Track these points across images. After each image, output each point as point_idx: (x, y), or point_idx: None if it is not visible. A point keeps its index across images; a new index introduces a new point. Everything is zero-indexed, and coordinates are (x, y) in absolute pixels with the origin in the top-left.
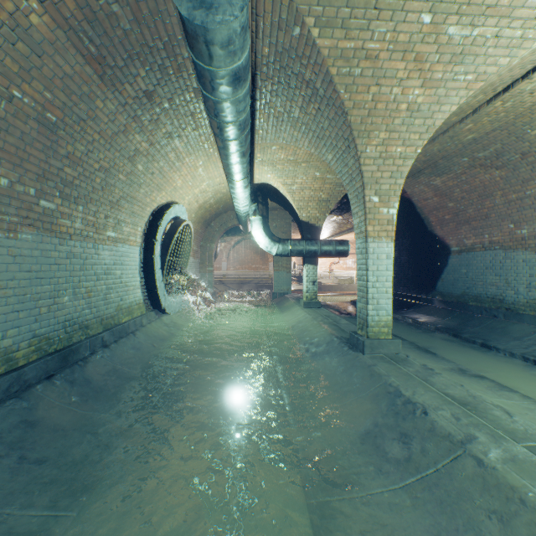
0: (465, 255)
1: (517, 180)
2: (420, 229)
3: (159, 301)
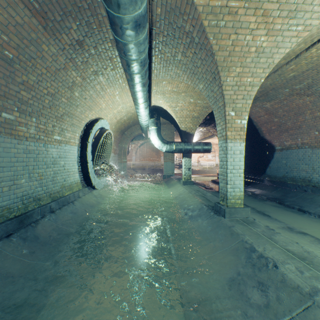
0: (285, 151)
1: None
2: (255, 136)
3: (90, 181)
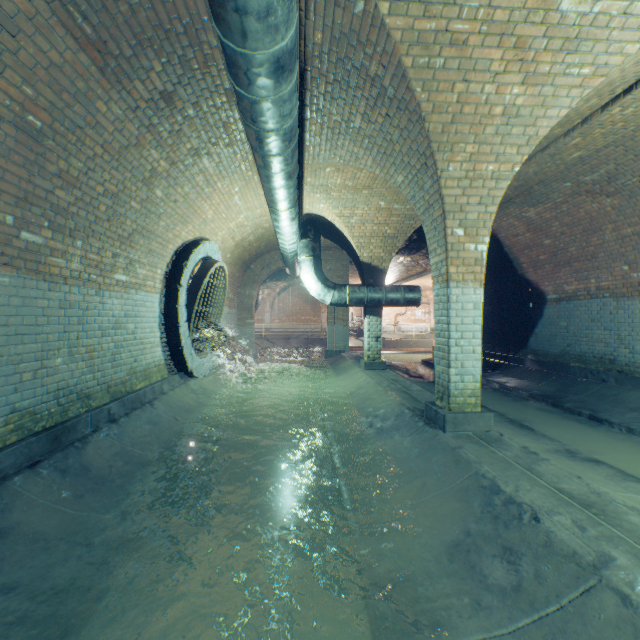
0: (565, 304)
1: (633, 210)
2: (508, 273)
3: (185, 361)
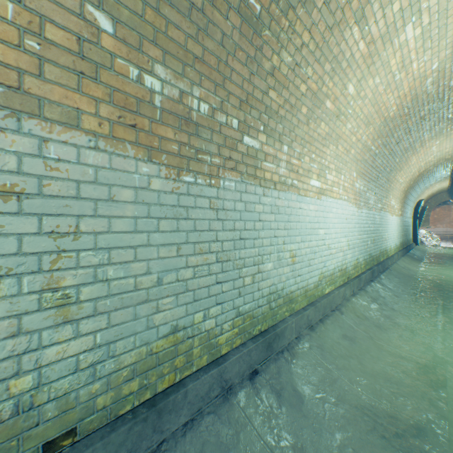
0: None
1: None
2: None
3: (416, 239)
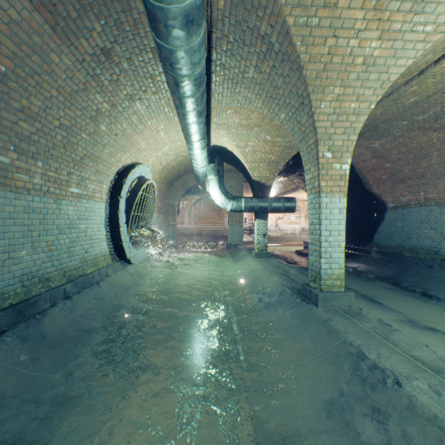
0: (400, 210)
1: None
2: (358, 188)
3: (124, 252)
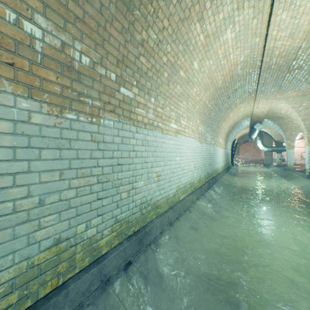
0: None
1: None
2: None
3: (233, 162)
